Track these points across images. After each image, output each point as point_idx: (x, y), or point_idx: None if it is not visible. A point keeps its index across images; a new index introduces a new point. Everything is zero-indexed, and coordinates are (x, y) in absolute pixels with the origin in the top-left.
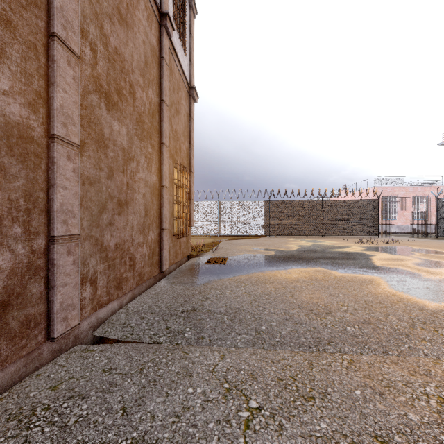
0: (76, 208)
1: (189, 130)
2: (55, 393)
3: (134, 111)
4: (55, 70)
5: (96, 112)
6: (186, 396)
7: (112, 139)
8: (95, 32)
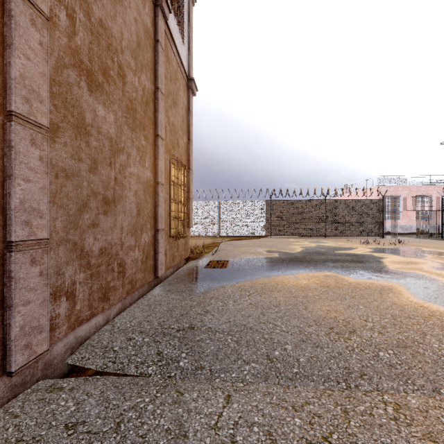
0: (44, 206)
1: (187, 125)
2: None
3: (124, 96)
4: (12, 28)
5: (74, 91)
6: None
7: (95, 125)
8: None
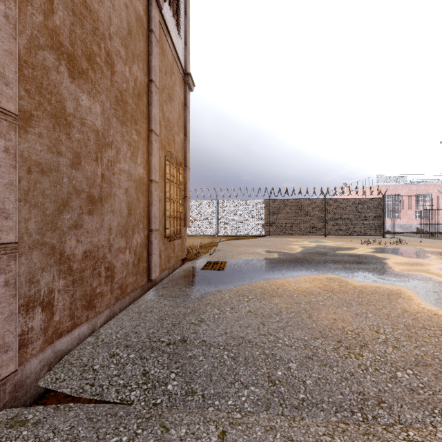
0: (11, 205)
1: (184, 121)
2: None
3: (112, 86)
4: None
5: (51, 76)
6: None
7: (78, 116)
8: None
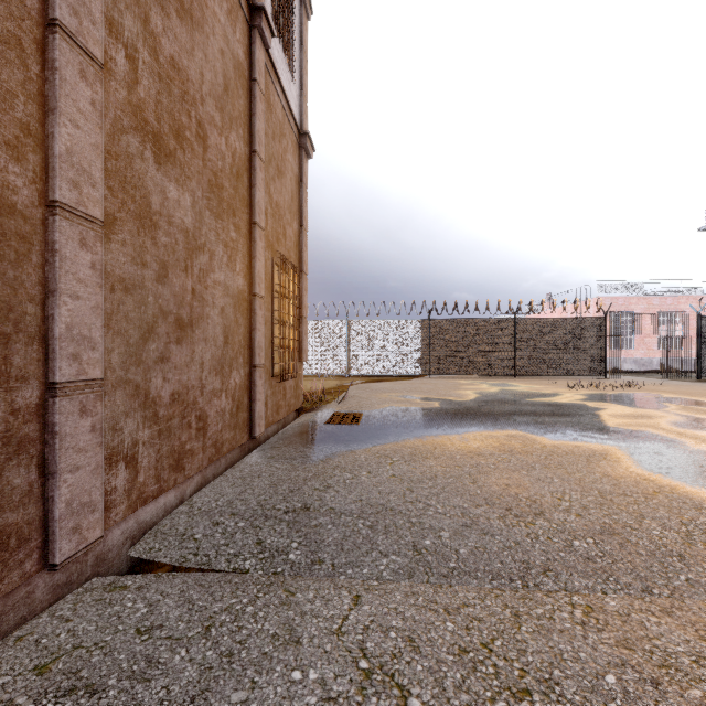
0: (98, 332)
1: (299, 204)
2: (42, 680)
3: (205, 167)
4: (56, 86)
5: (136, 165)
6: (288, 688)
7: (165, 213)
8: (134, 28)
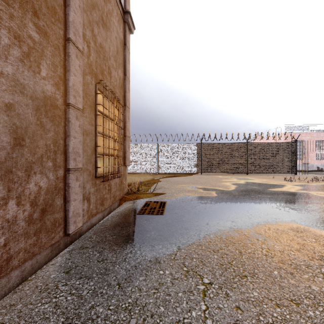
0: None
1: (123, 60)
2: None
3: None
4: None
5: None
6: None
7: None
8: None
